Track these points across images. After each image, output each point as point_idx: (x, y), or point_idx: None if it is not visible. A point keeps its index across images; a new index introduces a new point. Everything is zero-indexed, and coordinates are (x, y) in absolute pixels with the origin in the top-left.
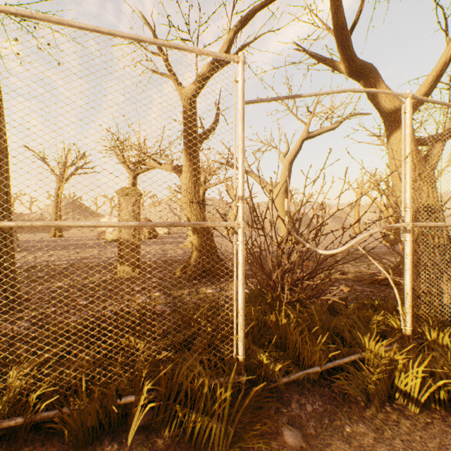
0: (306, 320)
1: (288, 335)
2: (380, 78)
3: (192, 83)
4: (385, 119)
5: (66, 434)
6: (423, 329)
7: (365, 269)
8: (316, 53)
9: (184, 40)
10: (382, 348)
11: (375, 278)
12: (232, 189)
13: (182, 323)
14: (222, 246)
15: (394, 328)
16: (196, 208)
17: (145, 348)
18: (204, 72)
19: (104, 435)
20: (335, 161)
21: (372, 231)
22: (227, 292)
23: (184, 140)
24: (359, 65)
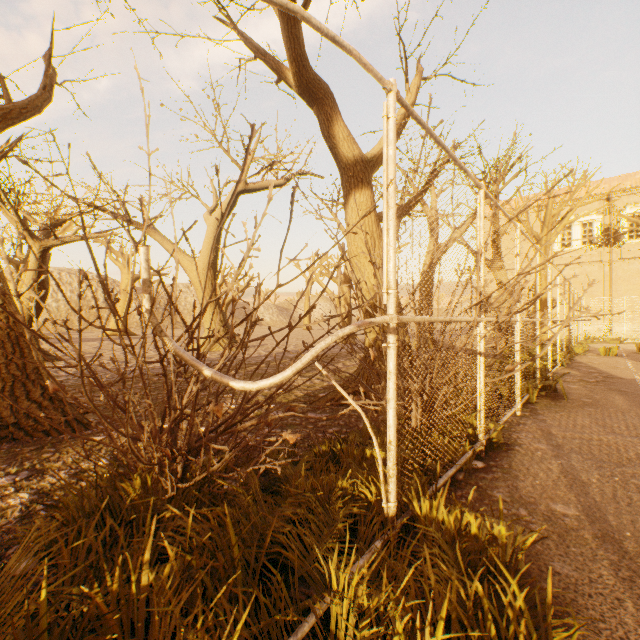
0: (209, 551)
1: (155, 617)
2: (338, 110)
3: None
4: (344, 172)
5: None
6: (411, 497)
7: (319, 381)
8: (251, 39)
9: None
10: (364, 588)
11: (333, 396)
12: (122, 258)
13: None
14: (90, 358)
15: (368, 498)
16: None
17: None
18: None
19: None
20: (269, 165)
21: (342, 332)
22: (47, 476)
23: None
24: (313, 78)
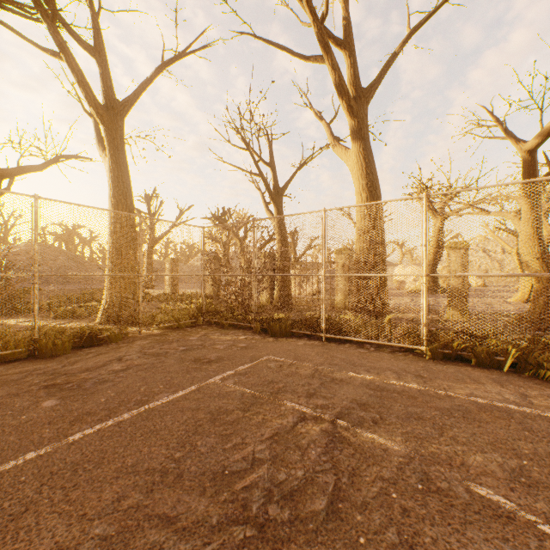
0: None
1: None
2: None
3: (534, 138)
4: None
5: (471, 360)
6: None
7: None
8: None
9: (526, 107)
10: None
11: None
12: None
13: (529, 344)
14: None
15: None
16: (544, 266)
17: (506, 342)
18: (549, 126)
19: (489, 367)
20: None
21: None
22: None
23: (535, 229)
24: None
